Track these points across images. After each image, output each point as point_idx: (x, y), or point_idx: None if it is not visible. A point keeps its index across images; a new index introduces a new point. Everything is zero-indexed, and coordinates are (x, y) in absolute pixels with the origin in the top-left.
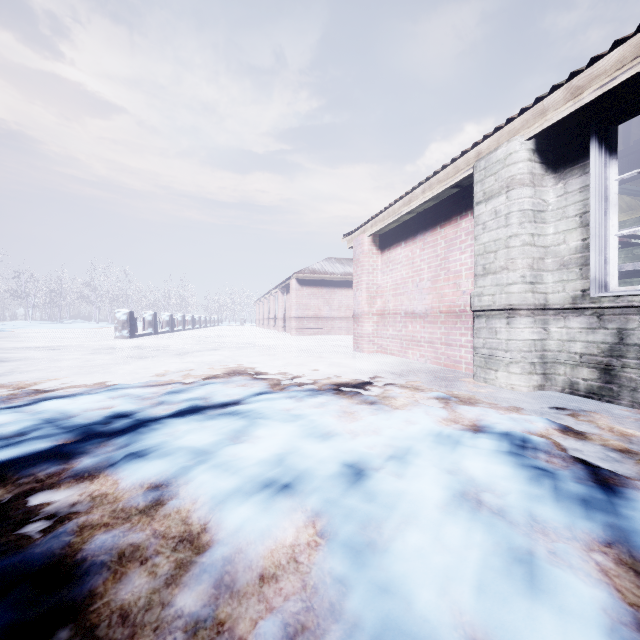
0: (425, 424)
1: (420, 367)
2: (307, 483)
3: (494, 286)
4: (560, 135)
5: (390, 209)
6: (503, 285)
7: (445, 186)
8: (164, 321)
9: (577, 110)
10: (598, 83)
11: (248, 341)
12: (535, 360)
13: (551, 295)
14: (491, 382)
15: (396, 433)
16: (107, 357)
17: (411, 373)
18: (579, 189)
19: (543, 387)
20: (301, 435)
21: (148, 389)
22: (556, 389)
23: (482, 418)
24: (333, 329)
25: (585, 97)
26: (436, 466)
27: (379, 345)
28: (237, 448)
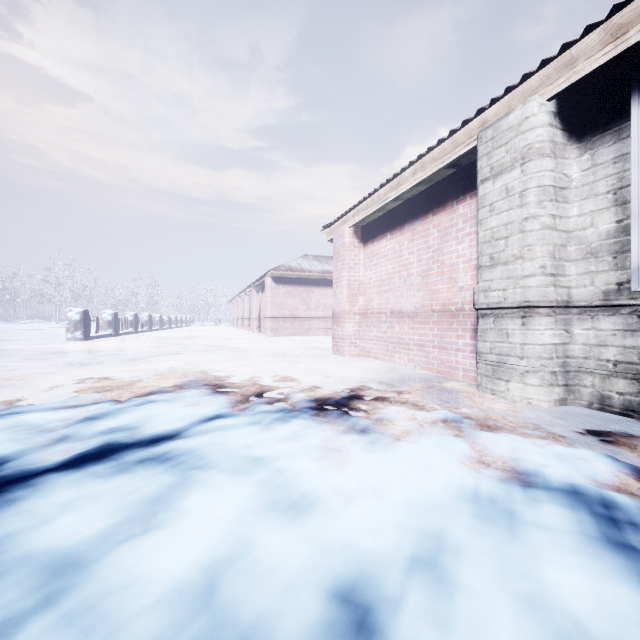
0: (447, 473)
1: (410, 374)
2: None
3: (505, 279)
4: (586, 96)
5: (375, 195)
6: (517, 278)
7: (441, 164)
8: (127, 321)
9: (619, 55)
10: None
11: (218, 343)
12: (556, 369)
13: (575, 290)
14: (501, 395)
15: (410, 496)
16: (41, 364)
17: (402, 382)
18: (612, 159)
19: (565, 401)
20: (260, 508)
21: (60, 414)
22: (581, 404)
23: (518, 456)
24: (310, 329)
25: (632, 36)
26: (501, 587)
27: (361, 348)
28: (140, 550)
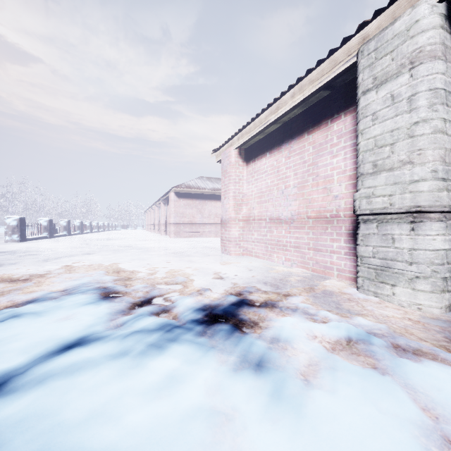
0: None
1: (289, 272)
2: None
3: (390, 185)
4: None
5: (256, 120)
6: (405, 183)
7: (319, 84)
8: (62, 226)
9: None
10: None
11: (130, 243)
12: (447, 274)
13: None
14: (385, 298)
15: None
16: None
17: (284, 282)
18: None
19: None
20: None
21: None
22: None
23: None
24: (204, 232)
25: None
26: None
27: (244, 248)
28: None
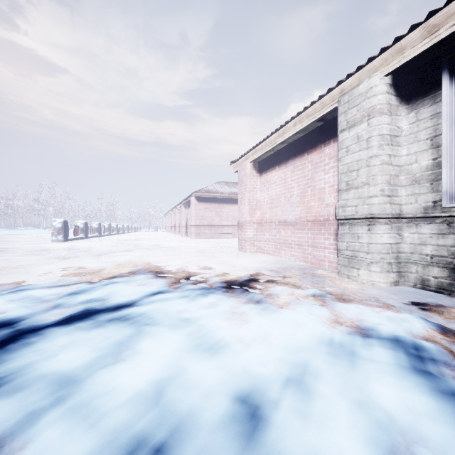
0: (313, 328)
1: (292, 264)
2: (189, 441)
3: (356, 199)
4: (412, 72)
5: (267, 140)
6: (365, 198)
7: (313, 119)
8: (94, 228)
9: (433, 46)
10: (454, 19)
11: (158, 243)
12: (392, 260)
13: (404, 206)
14: (354, 278)
15: (287, 342)
16: (36, 258)
17: (286, 270)
18: (430, 116)
19: (398, 283)
20: (189, 349)
21: (53, 290)
22: (408, 284)
23: (362, 318)
24: (222, 234)
25: (442, 33)
26: (342, 395)
27: (258, 246)
28: (113, 373)
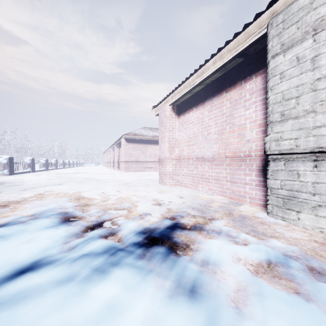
0: None
1: (211, 199)
2: None
3: (296, 130)
4: None
5: (186, 82)
6: (308, 128)
7: (235, 52)
8: (41, 163)
9: None
10: None
11: (91, 176)
12: None
13: None
14: (291, 222)
15: None
16: None
17: (208, 207)
18: None
19: None
20: None
21: None
22: None
23: None
24: (147, 168)
25: None
26: None
27: (176, 180)
28: None
